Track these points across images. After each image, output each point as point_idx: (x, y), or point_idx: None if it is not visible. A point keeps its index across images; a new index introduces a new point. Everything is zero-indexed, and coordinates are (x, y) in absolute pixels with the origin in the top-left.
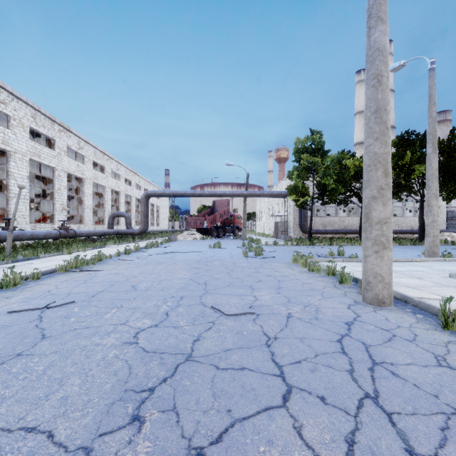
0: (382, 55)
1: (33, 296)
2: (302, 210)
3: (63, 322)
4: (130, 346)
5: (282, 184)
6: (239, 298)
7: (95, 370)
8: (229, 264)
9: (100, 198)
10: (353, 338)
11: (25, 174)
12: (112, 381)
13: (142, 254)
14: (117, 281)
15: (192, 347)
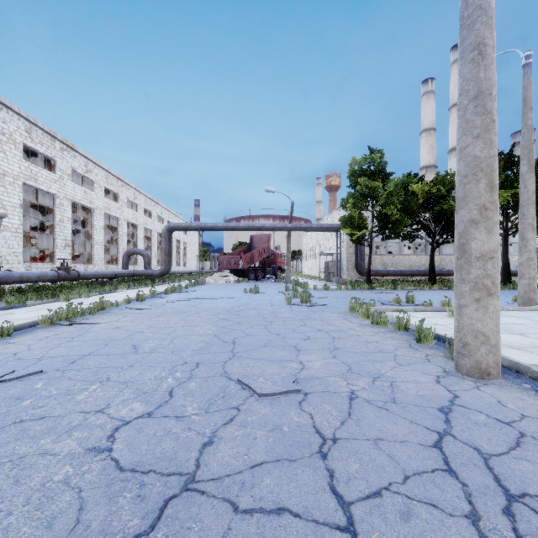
0: (485, 16)
1: None
2: (358, 247)
3: (9, 408)
4: (97, 457)
5: (334, 215)
6: (279, 365)
7: (16, 514)
8: (268, 314)
9: (113, 232)
10: (458, 440)
11: (17, 201)
12: None
13: (159, 300)
14: (114, 339)
15: (198, 459)
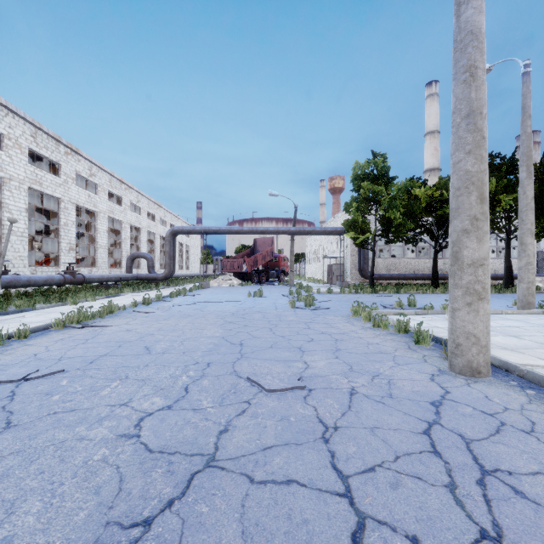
0: (476, 40)
1: (13, 361)
2: (362, 250)
3: (41, 401)
4: (128, 442)
5: (337, 218)
6: (285, 364)
7: (67, 484)
8: (273, 318)
9: (116, 236)
10: (445, 428)
11: (23, 206)
12: (90, 506)
13: (164, 304)
14: (127, 341)
15: (217, 443)
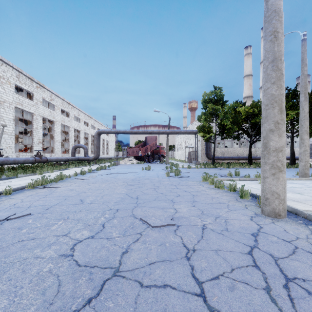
0: (278, 16)
1: (1, 208)
2: (207, 143)
3: (15, 233)
4: (65, 259)
5: (193, 125)
6: (163, 210)
7: (25, 287)
8: (156, 182)
9: (66, 135)
10: (261, 250)
11: (11, 117)
12: (38, 303)
13: (93, 174)
14: (69, 196)
15: (120, 260)
